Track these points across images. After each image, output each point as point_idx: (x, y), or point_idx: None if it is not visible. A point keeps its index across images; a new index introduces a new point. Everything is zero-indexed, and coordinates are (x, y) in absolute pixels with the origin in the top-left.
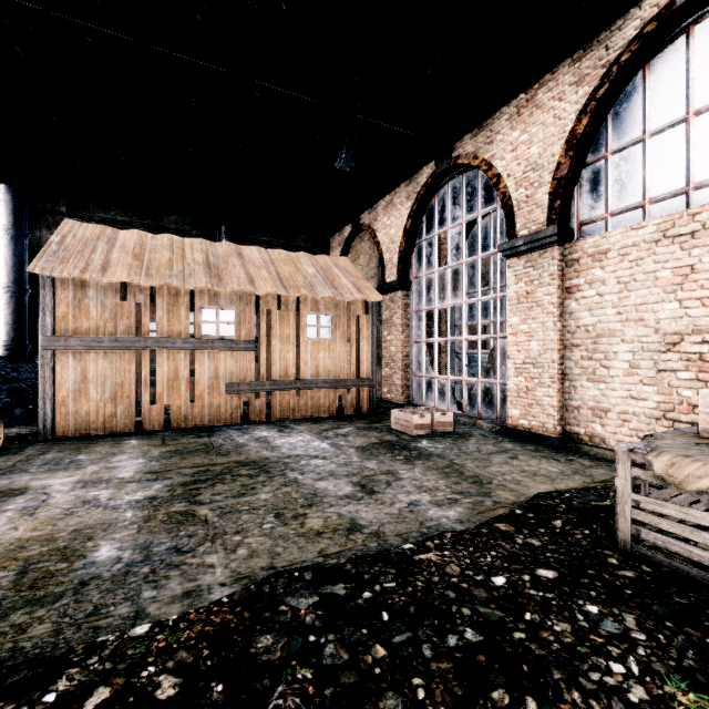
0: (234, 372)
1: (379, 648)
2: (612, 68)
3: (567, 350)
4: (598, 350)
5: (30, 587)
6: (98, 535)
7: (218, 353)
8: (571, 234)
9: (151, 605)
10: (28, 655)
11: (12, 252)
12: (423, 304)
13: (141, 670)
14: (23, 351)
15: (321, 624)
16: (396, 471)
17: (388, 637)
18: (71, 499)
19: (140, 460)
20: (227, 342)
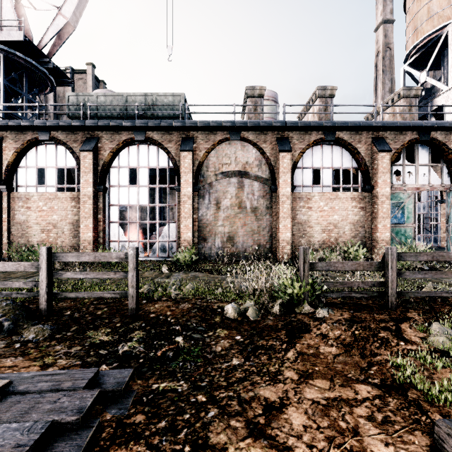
0: None
1: None
2: None
3: None
4: None
5: None
6: None
7: None
8: None
9: None
10: None
11: None
12: None
13: None
14: None
15: None
16: None
17: None
18: None
19: None
20: None
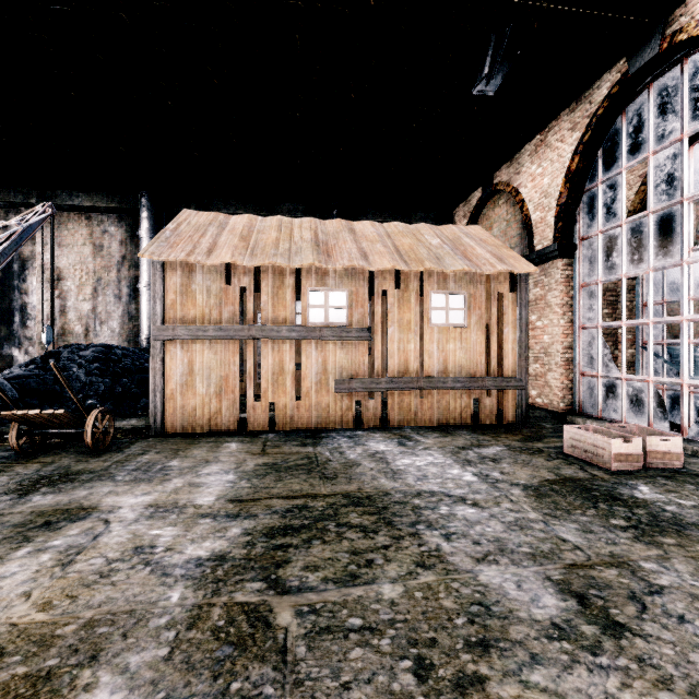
0: (344, 366)
1: None
2: None
3: None
4: None
5: None
6: (109, 648)
7: (327, 344)
8: None
9: None
10: None
11: None
12: (598, 273)
13: None
14: None
15: None
16: (631, 560)
17: None
18: (125, 538)
19: (229, 475)
20: (336, 330)
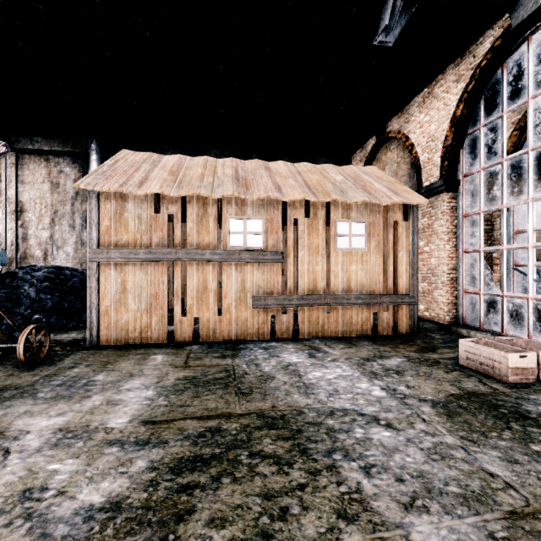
0: (260, 285)
1: None
2: None
3: None
4: None
5: None
6: None
7: (245, 265)
8: None
9: None
10: None
11: None
12: (480, 204)
13: None
14: None
15: None
16: None
17: None
18: (17, 477)
19: (149, 391)
20: (254, 254)
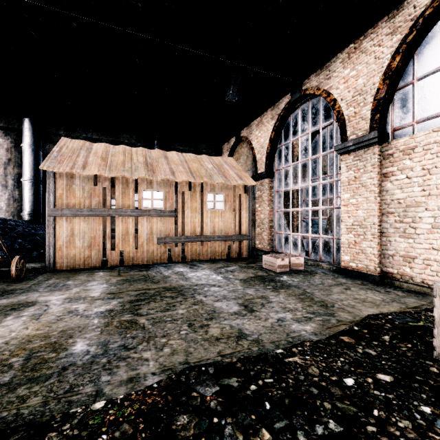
0: (162, 230)
1: (265, 432)
2: (418, 20)
3: (384, 216)
4: (408, 216)
5: (31, 369)
6: (75, 335)
7: (152, 219)
8: (387, 137)
9: (106, 386)
10: (25, 419)
11: (33, 158)
12: (282, 186)
13: (97, 437)
14: (39, 217)
15: (222, 409)
16: (267, 296)
17: (270, 423)
18: (61, 309)
19: (104, 285)
20: (158, 212)
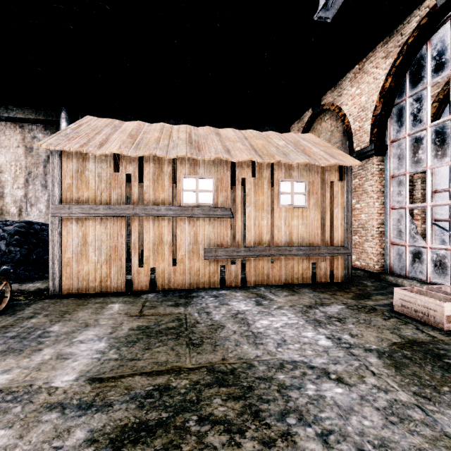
0: (211, 238)
1: None
2: None
3: None
4: None
5: None
6: None
7: (197, 220)
8: None
9: None
10: None
11: None
12: (406, 166)
13: None
14: None
15: None
16: None
17: None
18: None
19: (101, 343)
20: (205, 209)
